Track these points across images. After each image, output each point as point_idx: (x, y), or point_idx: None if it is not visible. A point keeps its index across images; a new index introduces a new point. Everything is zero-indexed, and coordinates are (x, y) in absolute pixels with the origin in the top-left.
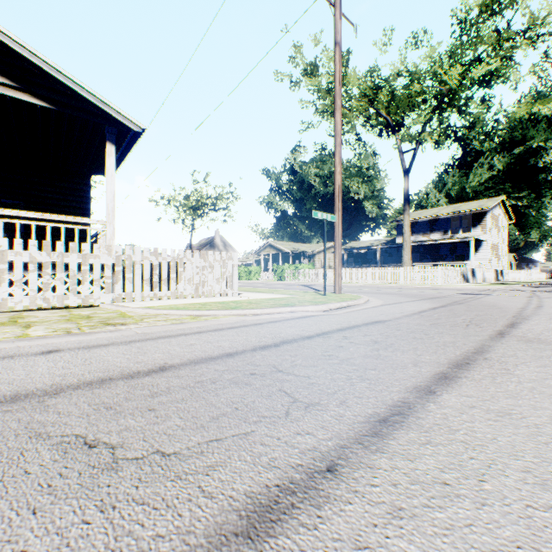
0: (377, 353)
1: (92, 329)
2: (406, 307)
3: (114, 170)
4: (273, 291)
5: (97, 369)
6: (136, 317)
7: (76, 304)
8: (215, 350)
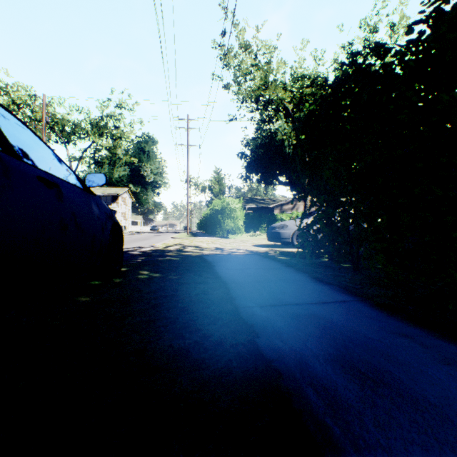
0: None
1: None
2: None
3: None
4: None
5: None
6: None
7: None
8: None
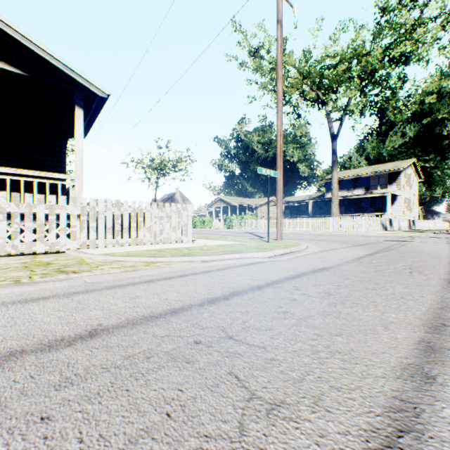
0: (335, 309)
1: (42, 278)
2: (344, 253)
3: (82, 131)
4: (223, 238)
5: (14, 334)
6: (92, 264)
7: (43, 250)
8: (159, 305)
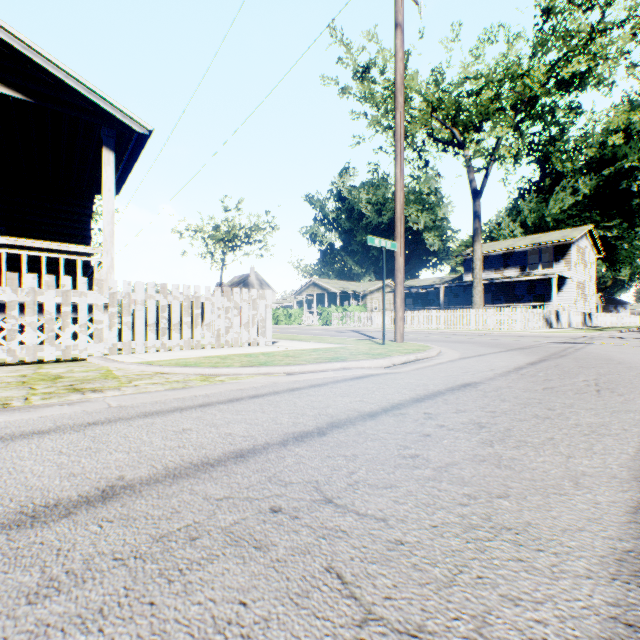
0: (493, 450)
1: (45, 400)
2: (495, 361)
3: (112, 183)
4: (318, 338)
5: None
6: (123, 378)
7: (53, 357)
8: (218, 444)
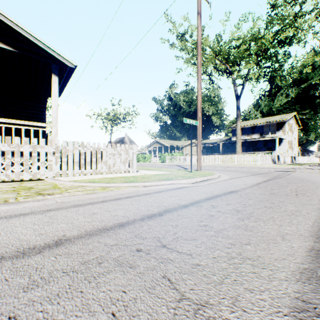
0: (243, 223)
1: (25, 199)
2: (246, 180)
3: (57, 92)
4: (159, 169)
5: None
6: (63, 188)
7: (28, 178)
8: (110, 220)
